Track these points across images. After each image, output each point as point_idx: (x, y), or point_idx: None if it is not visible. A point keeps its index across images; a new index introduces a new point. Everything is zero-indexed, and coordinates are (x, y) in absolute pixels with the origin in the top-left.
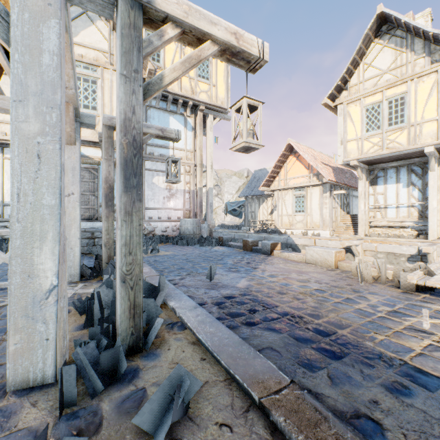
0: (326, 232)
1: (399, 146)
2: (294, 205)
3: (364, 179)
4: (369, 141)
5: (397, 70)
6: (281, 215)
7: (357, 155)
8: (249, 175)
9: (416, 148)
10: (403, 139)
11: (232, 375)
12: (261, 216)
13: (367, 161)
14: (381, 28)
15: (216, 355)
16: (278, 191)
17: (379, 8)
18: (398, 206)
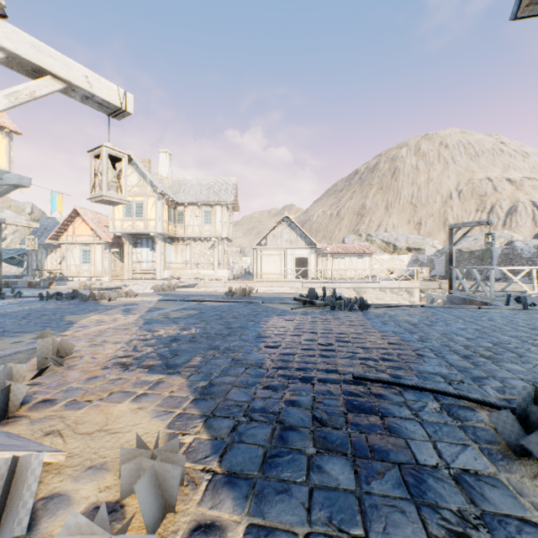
0: (107, 278)
1: (141, 229)
2: (82, 257)
3: (128, 244)
4: (127, 223)
5: (140, 188)
6: (70, 265)
7: (121, 229)
8: (34, 212)
9: (148, 232)
10: (143, 226)
11: (29, 297)
12: (50, 265)
13: (129, 234)
14: (133, 160)
15: (25, 296)
16: (67, 245)
17: (128, 152)
18: (148, 261)
